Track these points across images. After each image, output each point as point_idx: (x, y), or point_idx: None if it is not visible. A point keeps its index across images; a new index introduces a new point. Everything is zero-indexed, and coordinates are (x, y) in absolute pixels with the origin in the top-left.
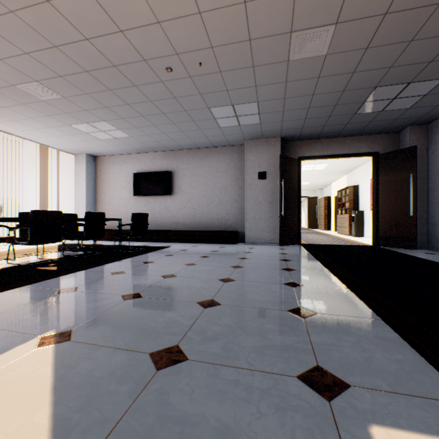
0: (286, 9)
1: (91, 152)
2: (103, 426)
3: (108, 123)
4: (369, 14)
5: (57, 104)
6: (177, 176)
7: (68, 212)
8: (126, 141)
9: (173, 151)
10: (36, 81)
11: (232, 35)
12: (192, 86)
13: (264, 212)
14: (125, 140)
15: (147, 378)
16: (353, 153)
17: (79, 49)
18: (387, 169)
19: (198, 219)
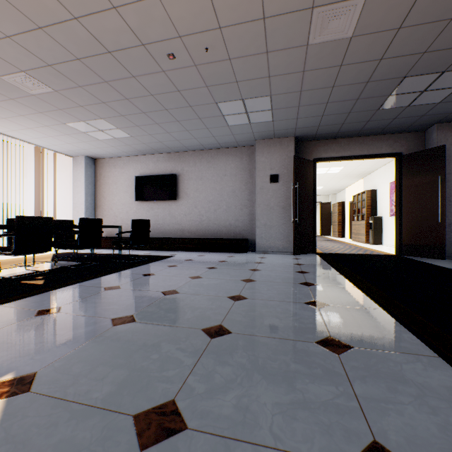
0: None
1: (90, 154)
2: None
3: (106, 121)
4: None
5: (49, 99)
6: (182, 180)
7: (66, 218)
8: (127, 142)
9: (177, 152)
10: (23, 71)
11: (243, 12)
12: (197, 77)
13: (276, 219)
14: (125, 140)
15: None
16: (374, 154)
17: (68, 31)
18: (411, 171)
19: (205, 225)
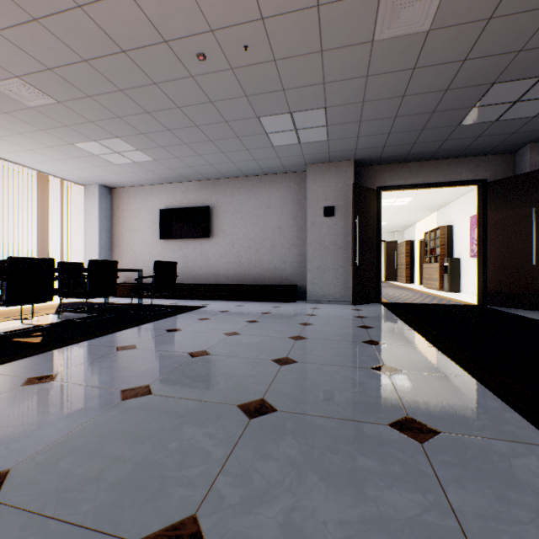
0: None
1: (105, 182)
2: None
3: (123, 141)
4: None
5: (52, 113)
6: (217, 213)
7: (76, 260)
8: (149, 167)
9: (211, 180)
10: (17, 77)
11: None
12: (234, 84)
13: (332, 261)
14: (147, 165)
15: None
16: (452, 182)
17: (70, 24)
18: (498, 202)
19: (244, 269)
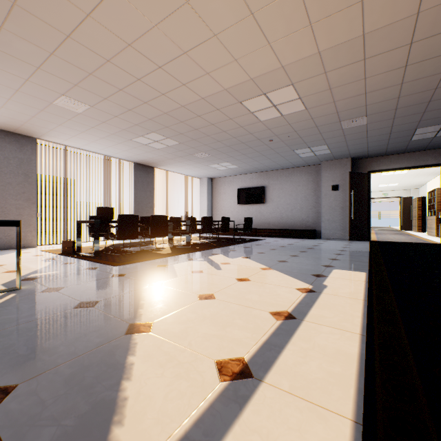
0: (334, 117)
1: (210, 176)
2: (272, 265)
3: (228, 163)
4: (385, 110)
5: (206, 158)
6: (268, 190)
7: (196, 216)
8: (235, 169)
9: (265, 172)
10: (202, 152)
11: (306, 127)
12: (283, 144)
13: (336, 216)
14: (235, 169)
15: (278, 263)
16: (420, 166)
17: (229, 141)
18: None
19: (284, 220)
